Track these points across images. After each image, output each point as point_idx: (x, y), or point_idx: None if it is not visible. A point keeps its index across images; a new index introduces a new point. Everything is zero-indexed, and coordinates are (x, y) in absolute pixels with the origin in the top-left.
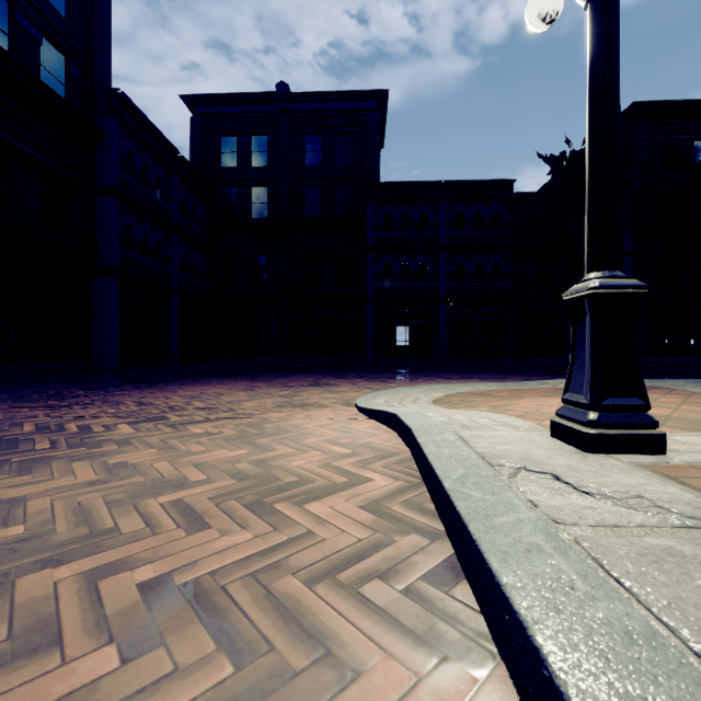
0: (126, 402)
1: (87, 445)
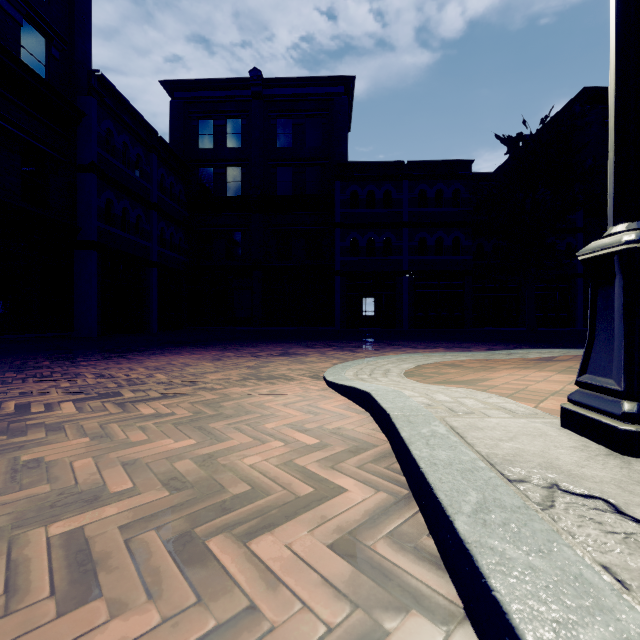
0: (86, 374)
1: (11, 431)
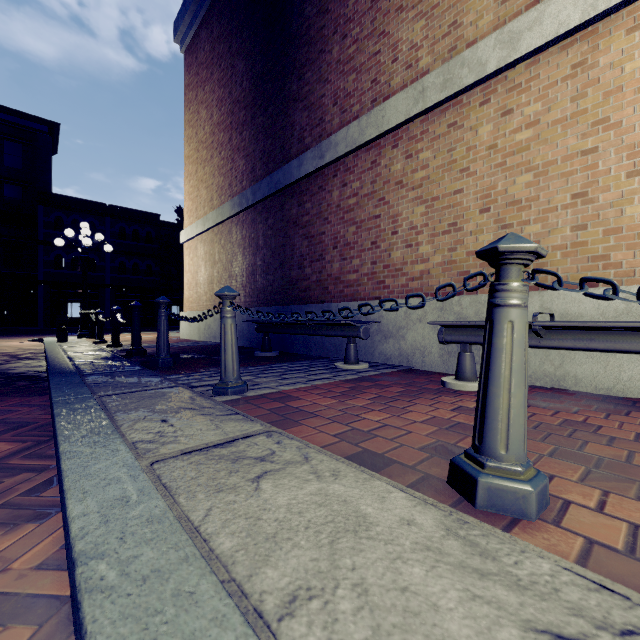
0: None
1: None
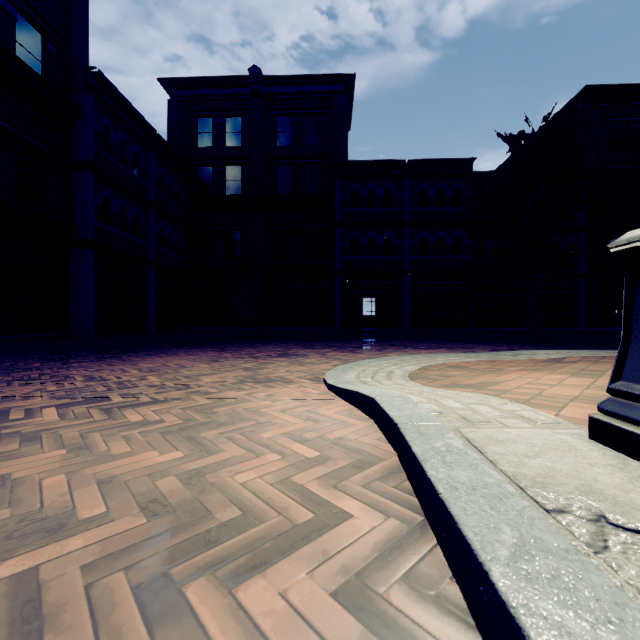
0: (76, 377)
1: None
